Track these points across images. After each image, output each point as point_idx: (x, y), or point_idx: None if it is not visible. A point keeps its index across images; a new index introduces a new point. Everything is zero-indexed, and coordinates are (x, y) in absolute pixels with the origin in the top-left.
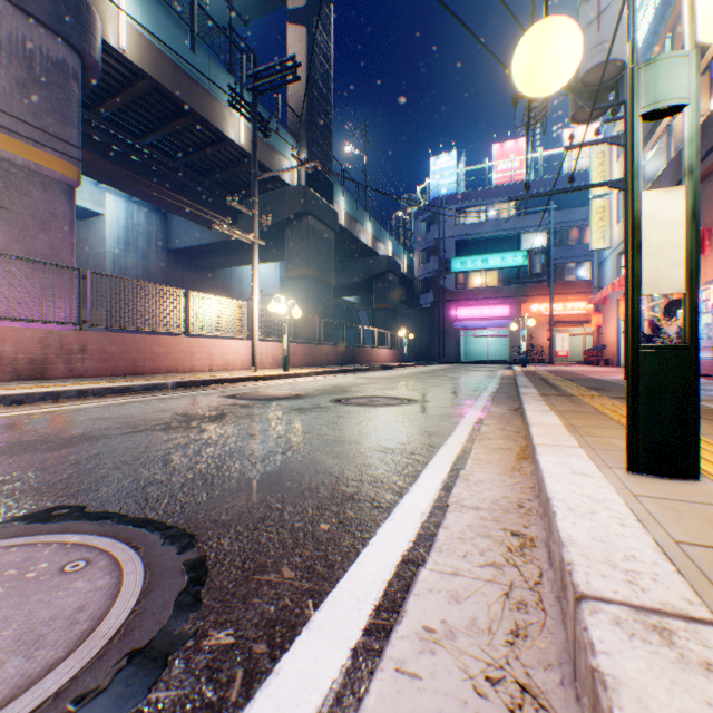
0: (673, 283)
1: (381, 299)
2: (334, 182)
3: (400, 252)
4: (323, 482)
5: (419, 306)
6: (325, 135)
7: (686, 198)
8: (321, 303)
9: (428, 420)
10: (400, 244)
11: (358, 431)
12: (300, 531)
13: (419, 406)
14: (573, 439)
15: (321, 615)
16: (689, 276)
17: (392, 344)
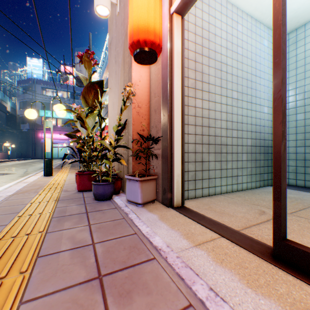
0: (50, 150)
1: None
2: None
3: (7, 99)
4: None
5: (20, 130)
6: None
7: (52, 140)
8: None
9: (13, 177)
10: (7, 95)
11: None
12: None
13: (12, 175)
14: (43, 174)
15: None
16: (52, 150)
17: (1, 149)
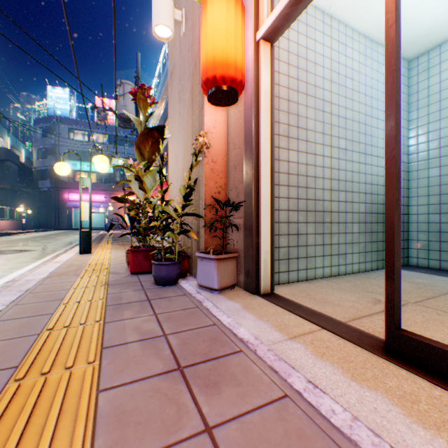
0: (88, 219)
1: (0, 180)
2: None
3: (20, 146)
4: None
5: (39, 189)
6: None
7: (90, 204)
8: None
9: (36, 255)
10: (20, 140)
11: None
12: None
13: (33, 252)
14: (78, 251)
15: (5, 278)
16: (90, 218)
17: (12, 216)
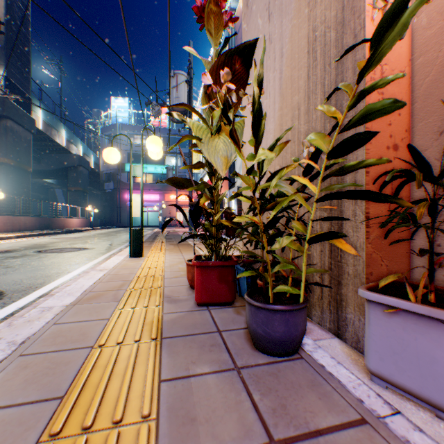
0: (139, 215)
1: (75, 183)
2: (33, 96)
3: (90, 153)
4: (38, 275)
5: (104, 190)
6: (25, 61)
7: (141, 197)
8: (20, 185)
9: (90, 255)
10: (90, 148)
11: (53, 261)
12: (32, 282)
13: (89, 250)
14: (129, 253)
15: (42, 289)
16: (141, 214)
17: (84, 215)
